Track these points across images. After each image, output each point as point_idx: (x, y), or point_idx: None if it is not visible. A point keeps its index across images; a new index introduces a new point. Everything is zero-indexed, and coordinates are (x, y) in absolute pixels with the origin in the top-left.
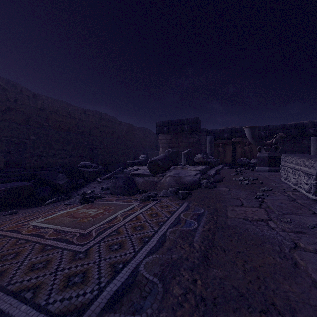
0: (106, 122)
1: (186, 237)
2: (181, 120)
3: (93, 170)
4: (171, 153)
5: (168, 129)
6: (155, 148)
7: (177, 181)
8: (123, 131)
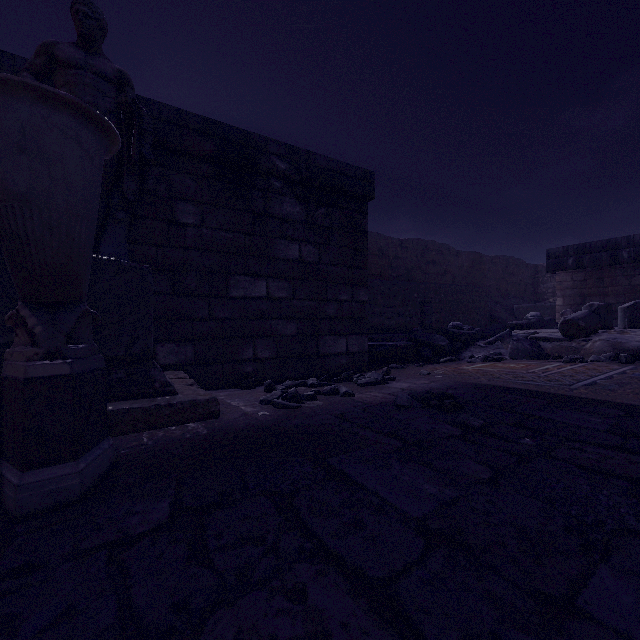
0: (433, 256)
1: (634, 378)
2: (610, 241)
3: (472, 332)
4: (596, 309)
5: (577, 260)
6: (532, 298)
7: (613, 346)
8: (462, 268)
